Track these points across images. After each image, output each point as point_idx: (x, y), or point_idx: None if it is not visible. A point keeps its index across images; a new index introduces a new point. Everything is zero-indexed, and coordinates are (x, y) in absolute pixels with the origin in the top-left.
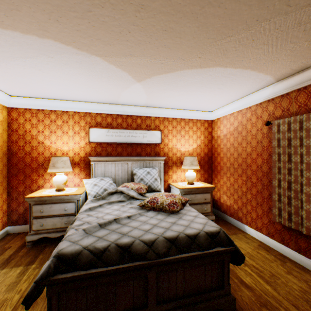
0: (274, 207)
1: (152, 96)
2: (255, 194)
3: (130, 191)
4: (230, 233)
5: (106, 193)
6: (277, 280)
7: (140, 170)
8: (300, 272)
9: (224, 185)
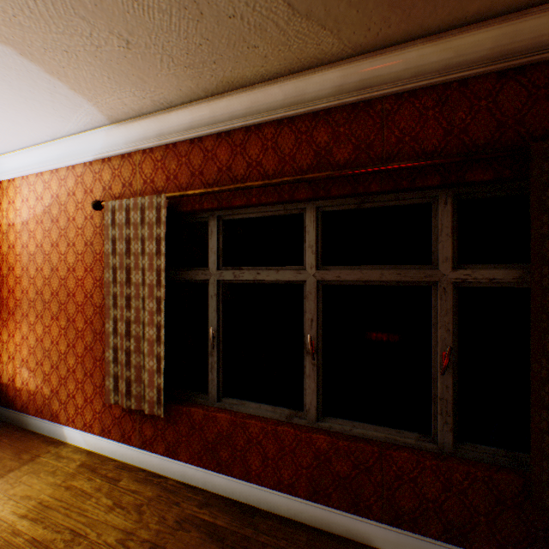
0: (109, 375)
1: None
2: (84, 353)
3: None
4: (17, 465)
5: None
6: (80, 545)
7: None
8: (138, 491)
9: (25, 344)
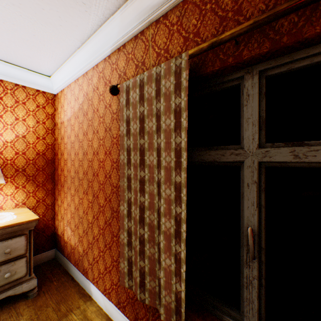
0: (123, 257)
1: None
2: (104, 226)
3: None
4: (55, 319)
5: None
6: None
7: None
8: None
9: (69, 209)
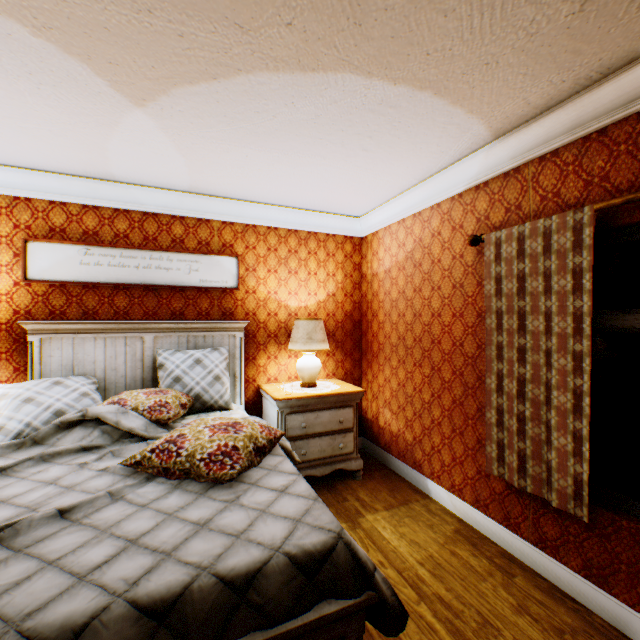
0: (489, 440)
1: (201, 161)
2: (450, 407)
3: (126, 416)
4: (394, 502)
5: (51, 424)
6: (495, 638)
7: (176, 356)
8: (545, 604)
9: (387, 386)
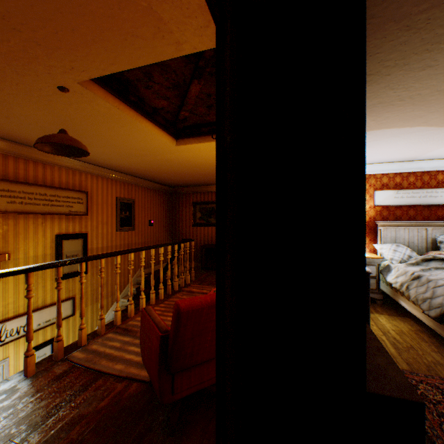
0: None
1: None
2: None
3: None
4: None
5: (419, 259)
6: None
7: None
8: None
9: None
